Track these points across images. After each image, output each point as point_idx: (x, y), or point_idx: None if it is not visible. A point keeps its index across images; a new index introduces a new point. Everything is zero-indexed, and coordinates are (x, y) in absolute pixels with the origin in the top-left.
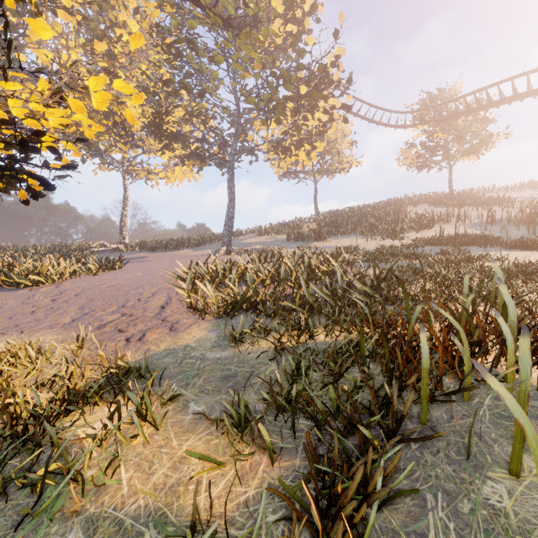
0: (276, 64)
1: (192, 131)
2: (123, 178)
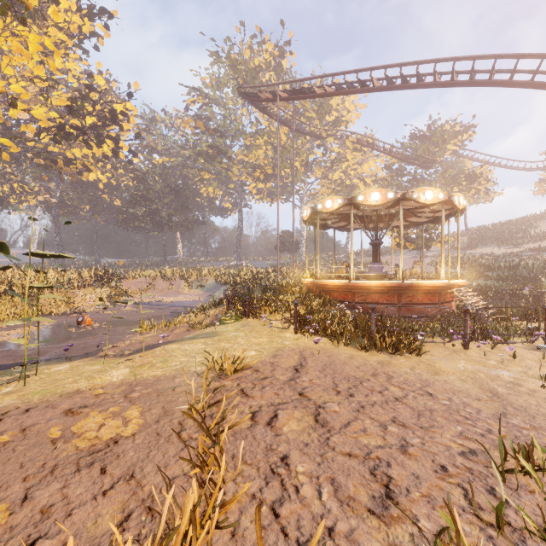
0: None
1: None
2: None
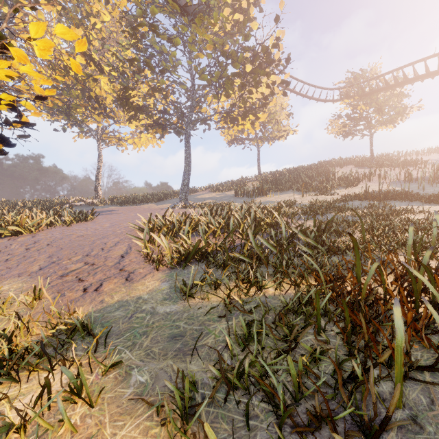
0: (226, 48)
1: (155, 104)
2: (98, 144)
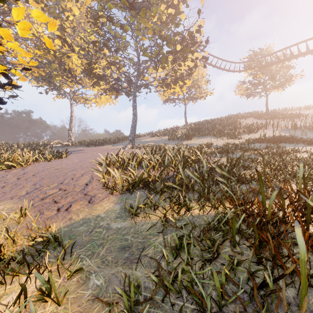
0: (162, 33)
1: (111, 74)
2: (70, 103)
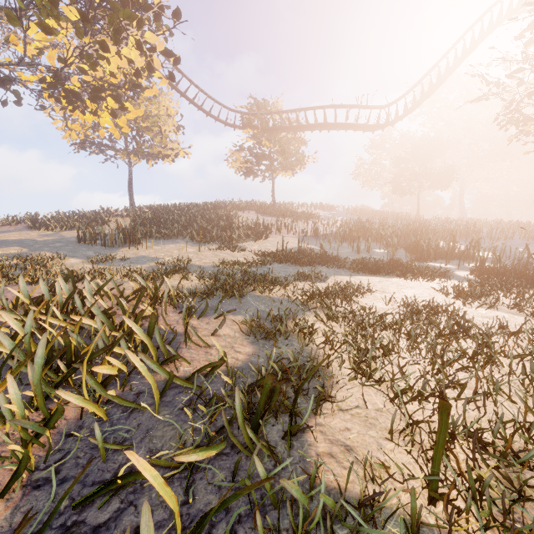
0: None
1: None
2: None
